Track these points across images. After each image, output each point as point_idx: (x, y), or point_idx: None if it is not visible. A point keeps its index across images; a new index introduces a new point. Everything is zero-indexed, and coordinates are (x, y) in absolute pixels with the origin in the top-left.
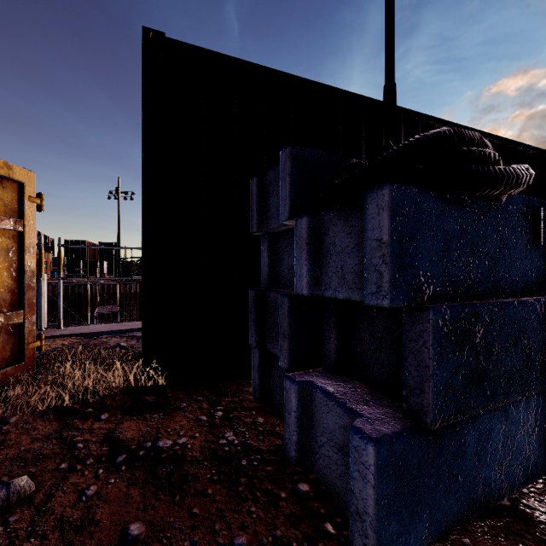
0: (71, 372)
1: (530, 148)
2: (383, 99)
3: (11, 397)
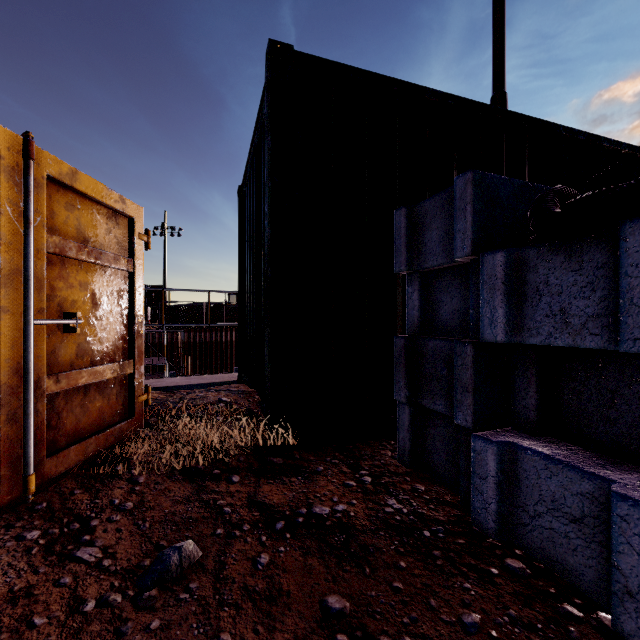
0: (183, 429)
1: None
2: None
3: (129, 456)
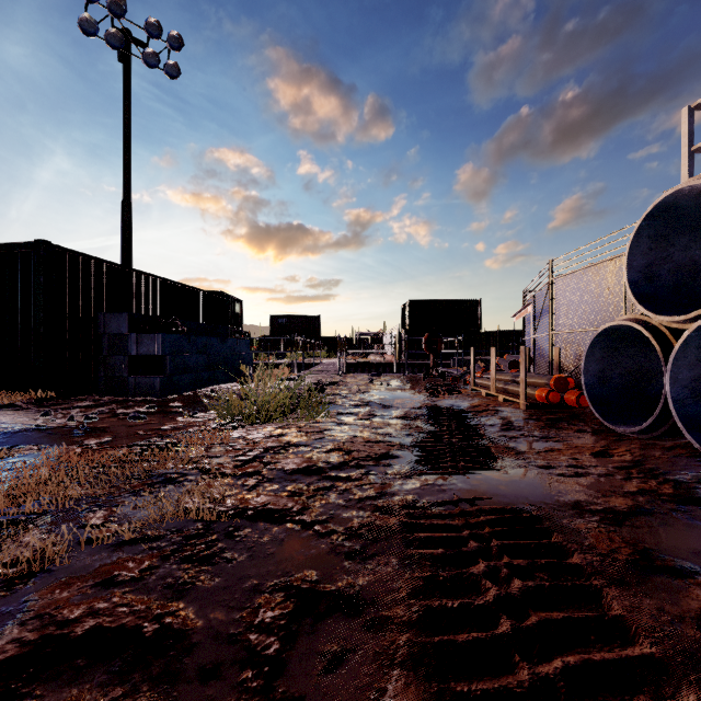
0: None
1: (207, 292)
2: (122, 211)
3: None
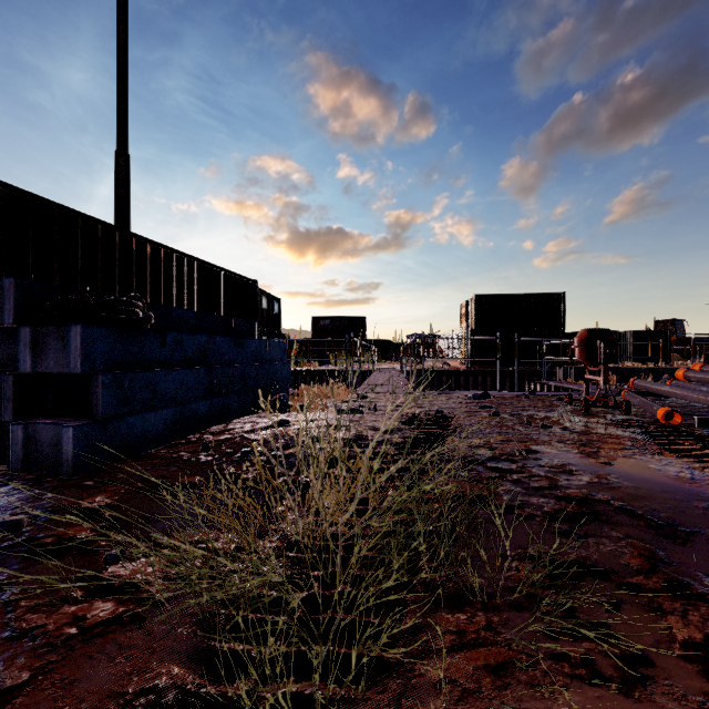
0: None
1: (223, 269)
2: (115, 165)
3: None
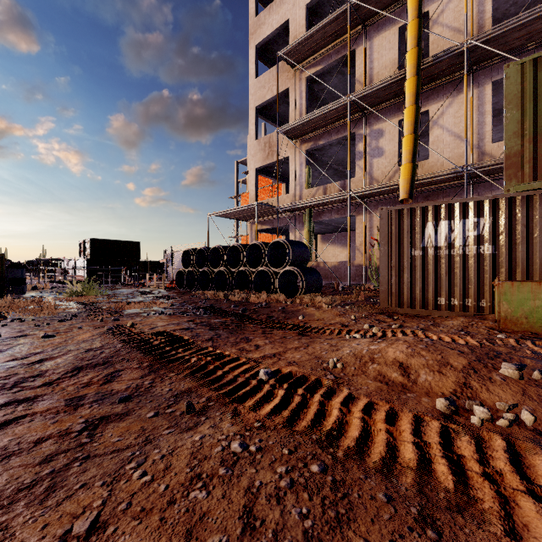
0: None
1: None
2: None
3: None
